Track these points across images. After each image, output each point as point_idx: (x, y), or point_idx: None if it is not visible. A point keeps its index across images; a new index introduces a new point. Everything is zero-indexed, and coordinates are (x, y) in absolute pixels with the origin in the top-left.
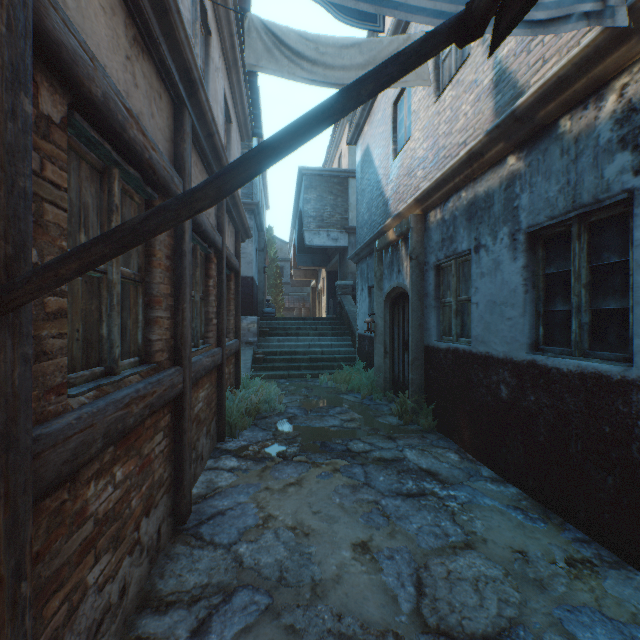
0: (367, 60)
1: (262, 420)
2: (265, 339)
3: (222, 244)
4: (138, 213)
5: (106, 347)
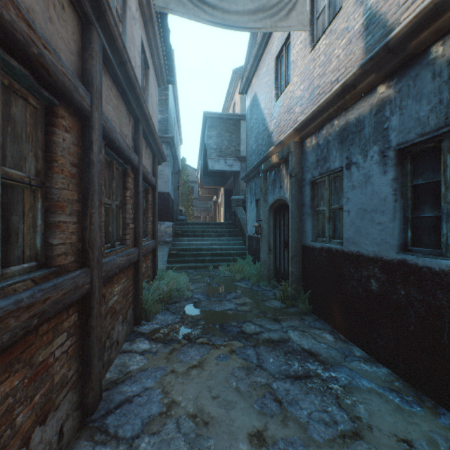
0: (258, 7)
1: (173, 305)
2: (178, 239)
3: (138, 162)
4: (36, 117)
5: None
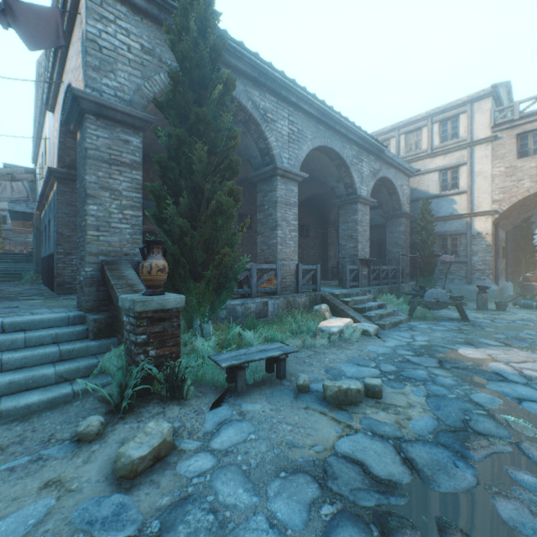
0: (3, 174)
1: None
2: None
3: None
4: None
5: None
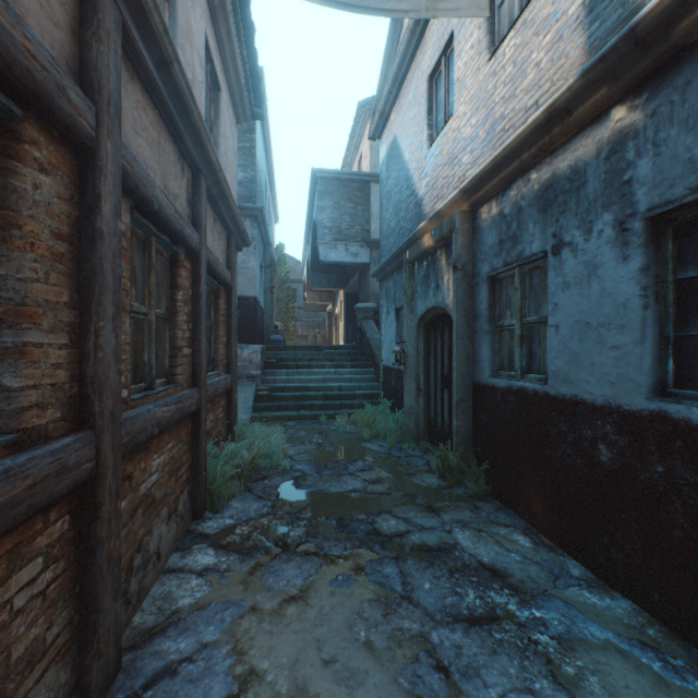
0: None
1: (259, 482)
2: (271, 372)
3: (199, 243)
4: None
5: None
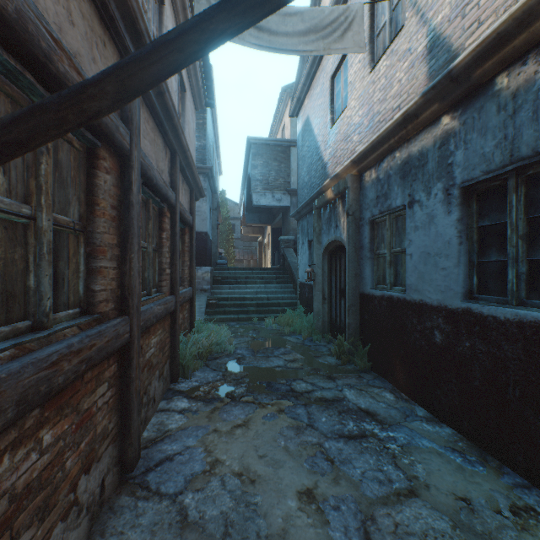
0: (310, 28)
1: (213, 361)
2: (218, 287)
3: (175, 200)
4: (79, 160)
5: (34, 299)
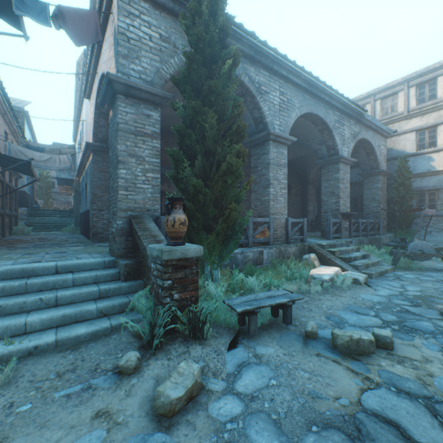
0: (53, 150)
1: (26, 234)
2: (32, 218)
3: (12, 185)
4: None
5: None
